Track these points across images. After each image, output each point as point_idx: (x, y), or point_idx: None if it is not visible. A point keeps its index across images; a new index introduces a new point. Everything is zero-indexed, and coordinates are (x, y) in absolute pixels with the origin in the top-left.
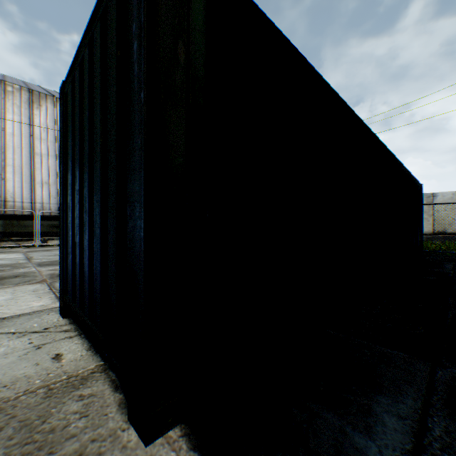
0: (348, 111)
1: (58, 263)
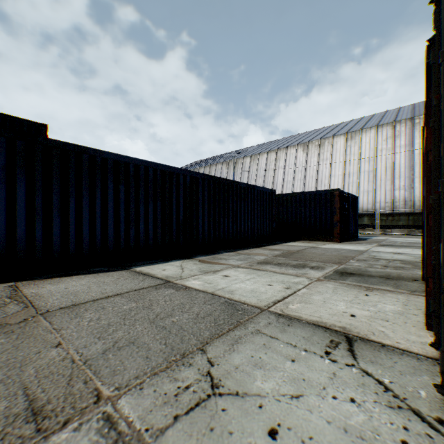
0: None
1: None
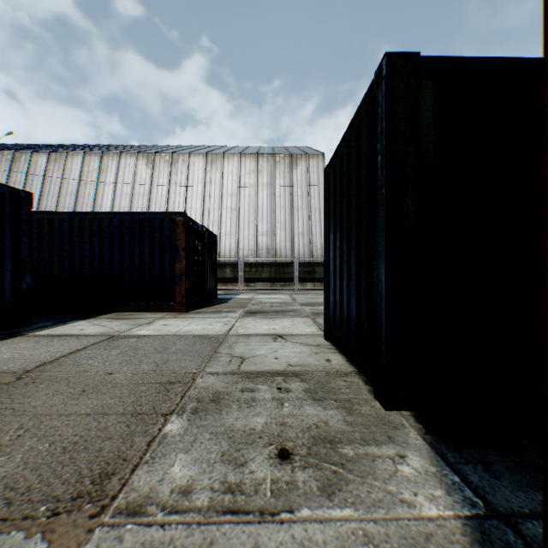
0: None
1: (313, 304)
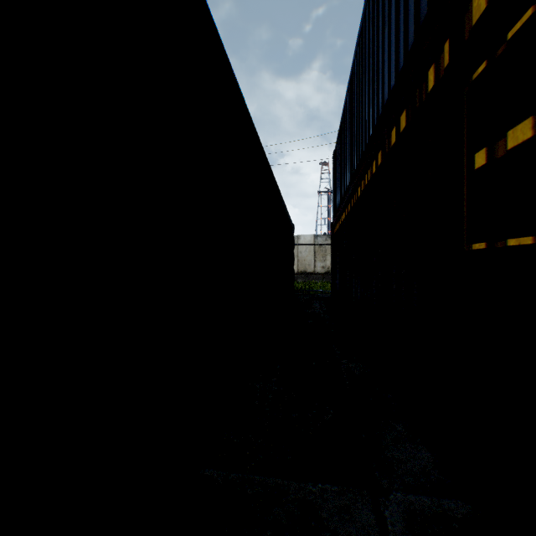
0: (237, 88)
1: None
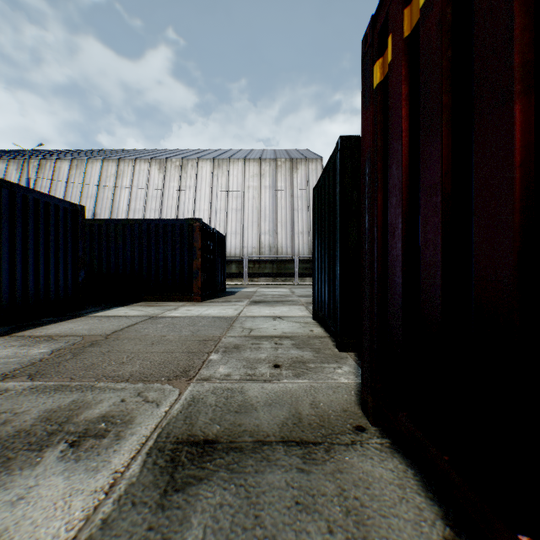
0: None
1: (309, 296)
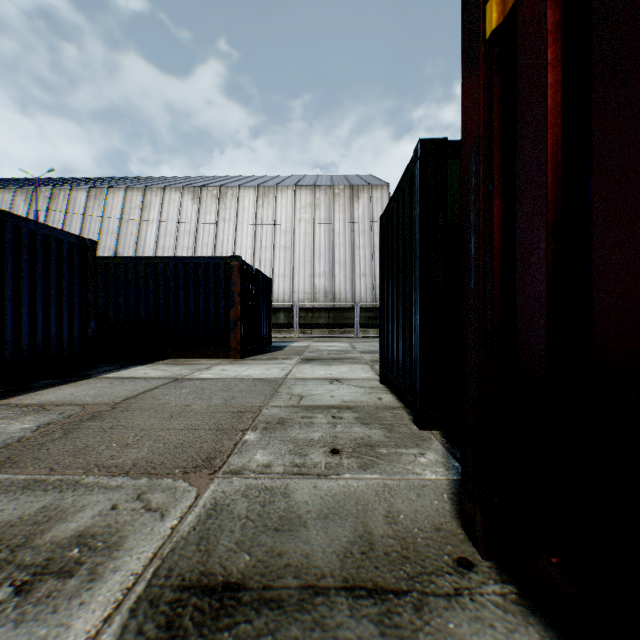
0: None
1: (374, 352)
